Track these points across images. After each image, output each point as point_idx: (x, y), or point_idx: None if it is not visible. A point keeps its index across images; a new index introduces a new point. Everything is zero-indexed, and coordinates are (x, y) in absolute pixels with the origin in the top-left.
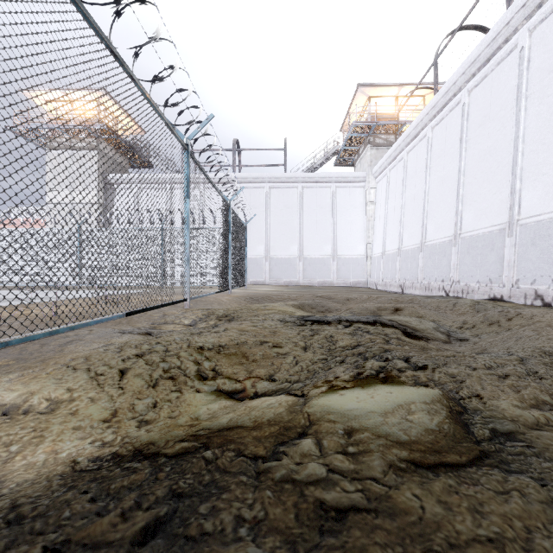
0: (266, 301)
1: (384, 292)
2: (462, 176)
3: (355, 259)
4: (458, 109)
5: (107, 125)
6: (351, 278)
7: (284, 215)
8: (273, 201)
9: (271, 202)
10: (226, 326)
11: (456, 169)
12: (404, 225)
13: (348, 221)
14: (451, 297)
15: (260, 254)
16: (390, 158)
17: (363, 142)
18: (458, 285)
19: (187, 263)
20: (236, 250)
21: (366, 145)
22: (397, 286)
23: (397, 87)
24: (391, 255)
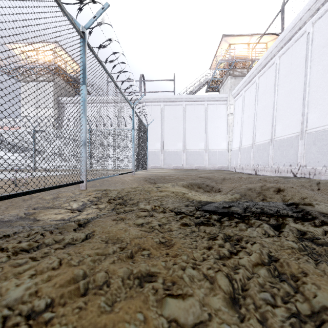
0: (160, 180)
1: (242, 173)
2: (308, 87)
3: (220, 152)
4: (302, 38)
5: (58, 65)
6: (217, 164)
7: (173, 123)
8: (166, 114)
9: (165, 114)
10: (98, 224)
11: (301, 83)
12: (257, 127)
13: (215, 127)
14: (301, 178)
15: (157, 148)
16: (246, 83)
17: (225, 74)
18: (305, 169)
19: (84, 146)
20: (139, 143)
21: (228, 76)
22: (251, 169)
23: (249, 37)
24: (247, 148)
